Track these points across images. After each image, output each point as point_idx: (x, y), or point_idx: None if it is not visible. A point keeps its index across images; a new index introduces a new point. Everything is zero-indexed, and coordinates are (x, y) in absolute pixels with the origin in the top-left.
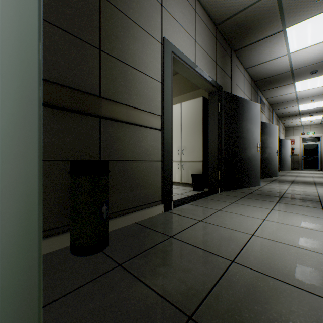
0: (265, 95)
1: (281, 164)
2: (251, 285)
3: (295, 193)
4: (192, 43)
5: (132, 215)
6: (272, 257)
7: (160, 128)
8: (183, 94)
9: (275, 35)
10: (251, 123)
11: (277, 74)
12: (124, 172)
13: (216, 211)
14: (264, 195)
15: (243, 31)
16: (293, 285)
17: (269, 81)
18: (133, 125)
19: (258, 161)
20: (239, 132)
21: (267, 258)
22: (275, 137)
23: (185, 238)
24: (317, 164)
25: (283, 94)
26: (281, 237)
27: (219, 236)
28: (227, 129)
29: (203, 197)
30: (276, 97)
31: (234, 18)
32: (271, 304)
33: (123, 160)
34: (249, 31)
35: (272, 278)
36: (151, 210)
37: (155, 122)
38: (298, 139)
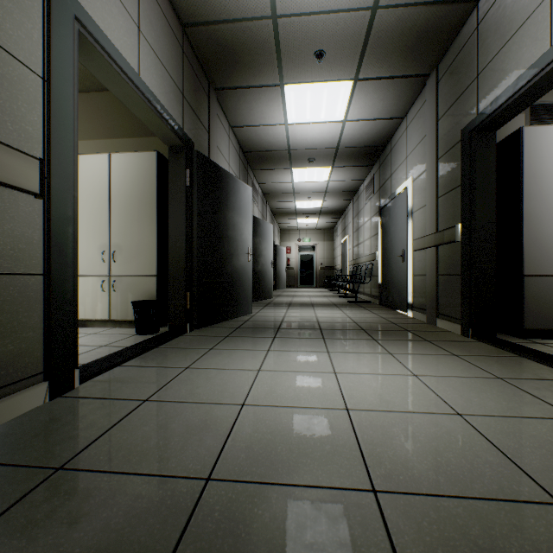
0: (258, 178)
1: (277, 281)
2: (243, 524)
3: (295, 320)
4: (132, 30)
5: None
6: (274, 439)
7: (38, 190)
8: (116, 138)
9: (272, 88)
10: (240, 215)
11: (273, 150)
12: None
13: (181, 372)
14: (258, 327)
15: (228, 60)
16: (305, 486)
17: (263, 157)
18: None
19: (249, 275)
20: (223, 227)
21: (266, 446)
22: (270, 241)
23: (102, 459)
24: (313, 279)
25: (280, 182)
26: (284, 397)
27: (184, 426)
28: (203, 220)
29: (156, 345)
30: (272, 183)
31: (215, 30)
32: (278, 550)
33: None
34: (236, 64)
35: (275, 487)
36: (3, 407)
37: (18, 171)
38: (295, 246)
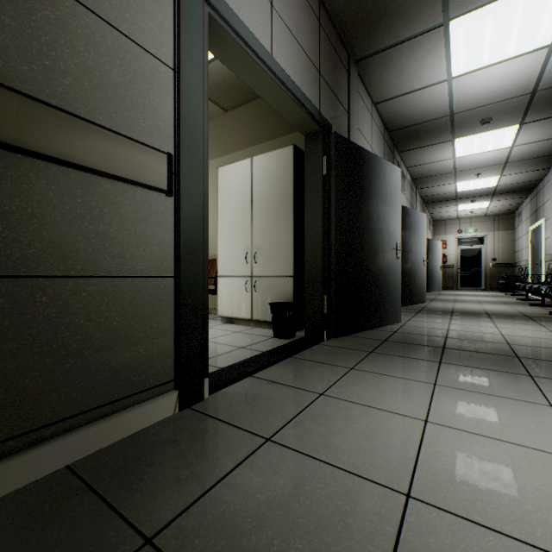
0: (405, 161)
1: (429, 281)
2: None
3: (466, 336)
4: (264, 7)
5: (56, 446)
6: None
7: (166, 187)
8: (259, 144)
9: (430, 33)
10: (386, 204)
11: (427, 120)
12: (21, 312)
13: (313, 399)
14: (412, 343)
15: (372, 16)
16: None
17: (414, 132)
18: (64, 167)
19: (397, 275)
20: (365, 219)
21: None
22: (422, 234)
23: (196, 544)
24: (480, 280)
25: (435, 161)
26: (488, 501)
27: (311, 516)
28: (341, 212)
29: (290, 354)
30: (424, 165)
31: None
32: None
33: (15, 275)
34: (382, 18)
35: None
36: (134, 415)
37: (146, 168)
38: (452, 239)
